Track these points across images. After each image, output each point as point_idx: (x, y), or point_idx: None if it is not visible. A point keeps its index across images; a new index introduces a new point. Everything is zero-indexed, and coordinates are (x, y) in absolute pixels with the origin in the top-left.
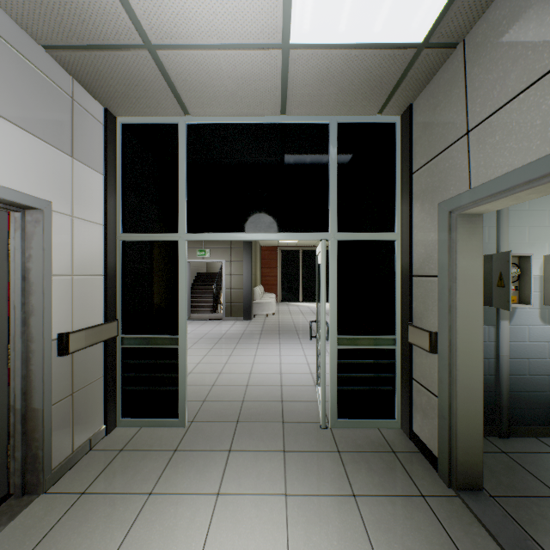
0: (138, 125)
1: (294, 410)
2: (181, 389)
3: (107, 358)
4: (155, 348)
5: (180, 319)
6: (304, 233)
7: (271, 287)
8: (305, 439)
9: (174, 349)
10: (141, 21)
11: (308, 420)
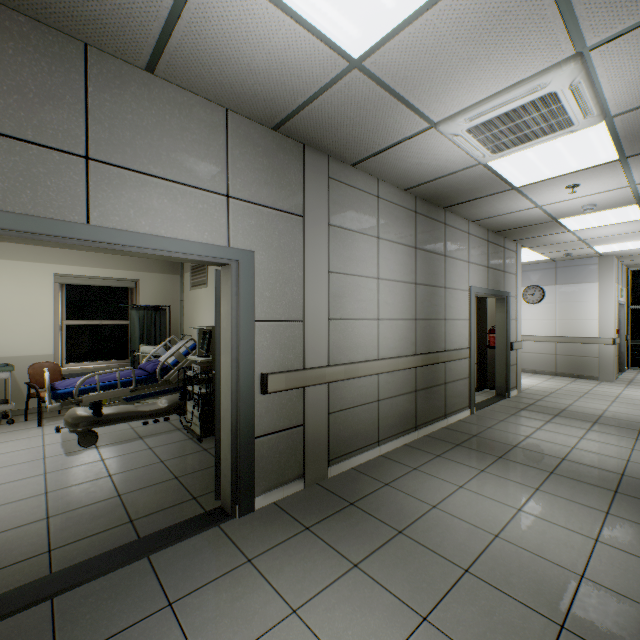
0: (637, 270)
1: None
2: None
3: (627, 346)
4: None
5: None
6: None
7: None
8: None
9: None
10: None
11: None
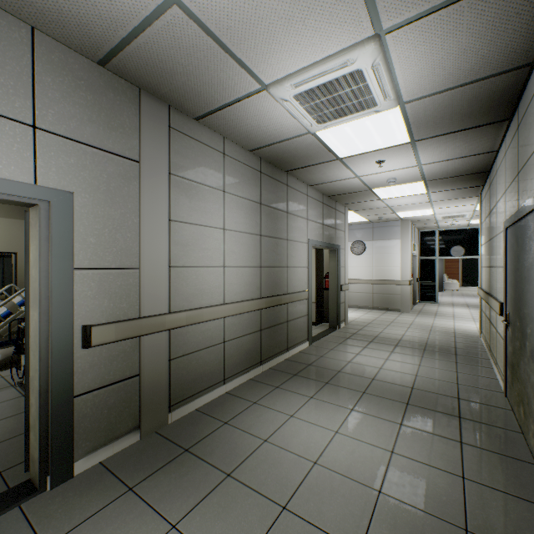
0: (424, 232)
1: (470, 305)
2: (436, 294)
3: (418, 286)
4: (429, 284)
5: (436, 278)
6: (474, 256)
7: (452, 275)
8: (474, 307)
9: (434, 285)
10: (438, 226)
11: (475, 306)
